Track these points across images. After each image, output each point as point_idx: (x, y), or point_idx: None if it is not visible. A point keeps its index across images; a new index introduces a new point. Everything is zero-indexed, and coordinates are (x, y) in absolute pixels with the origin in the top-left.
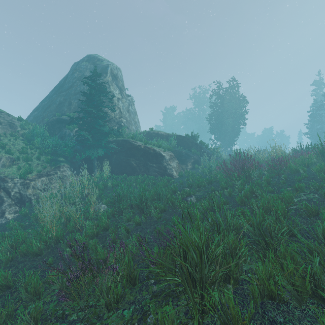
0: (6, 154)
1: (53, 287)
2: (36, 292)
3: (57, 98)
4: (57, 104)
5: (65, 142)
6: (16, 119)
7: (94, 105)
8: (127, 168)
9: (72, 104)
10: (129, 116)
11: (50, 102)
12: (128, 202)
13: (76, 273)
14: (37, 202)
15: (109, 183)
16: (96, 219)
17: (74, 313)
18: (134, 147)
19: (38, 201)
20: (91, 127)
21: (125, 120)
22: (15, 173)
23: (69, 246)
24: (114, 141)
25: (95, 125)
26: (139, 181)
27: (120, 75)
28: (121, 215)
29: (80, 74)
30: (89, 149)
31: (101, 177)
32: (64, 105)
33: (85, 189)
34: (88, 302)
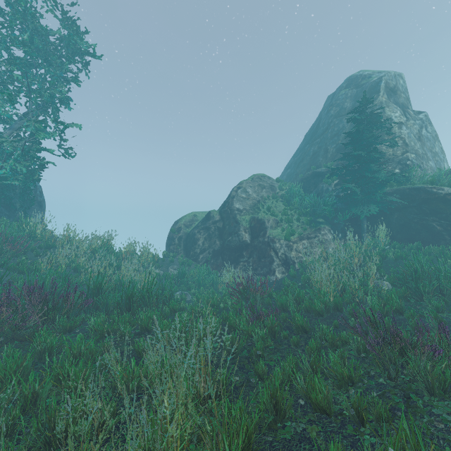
0: (272, 216)
1: (346, 347)
2: (334, 343)
3: (310, 148)
4: (310, 155)
5: (323, 200)
6: (275, 181)
7: (362, 146)
8: (420, 233)
9: (328, 152)
10: (421, 147)
11: (303, 155)
12: (434, 284)
13: (377, 341)
14: (301, 266)
15: (389, 254)
16: (378, 297)
17: (381, 378)
18: (437, 198)
19: (302, 265)
20: (357, 176)
21: (414, 154)
22: (280, 235)
23: (352, 316)
24: (394, 192)
25: (365, 172)
26: (450, 256)
27: (401, 85)
28: (419, 300)
29: (337, 109)
30: (355, 206)
31: (374, 245)
32: (319, 155)
33: (354, 258)
34: (397, 375)
